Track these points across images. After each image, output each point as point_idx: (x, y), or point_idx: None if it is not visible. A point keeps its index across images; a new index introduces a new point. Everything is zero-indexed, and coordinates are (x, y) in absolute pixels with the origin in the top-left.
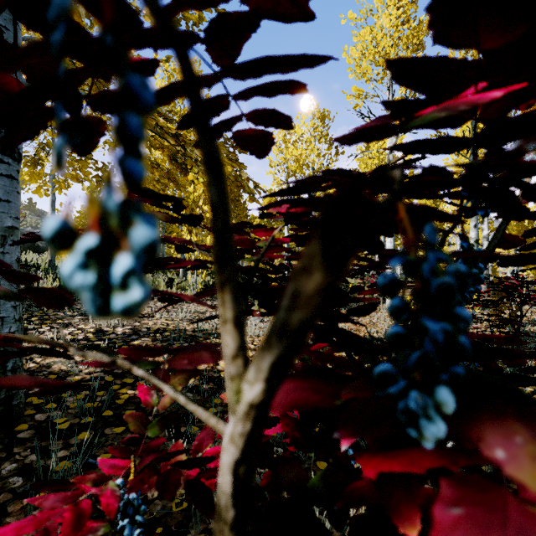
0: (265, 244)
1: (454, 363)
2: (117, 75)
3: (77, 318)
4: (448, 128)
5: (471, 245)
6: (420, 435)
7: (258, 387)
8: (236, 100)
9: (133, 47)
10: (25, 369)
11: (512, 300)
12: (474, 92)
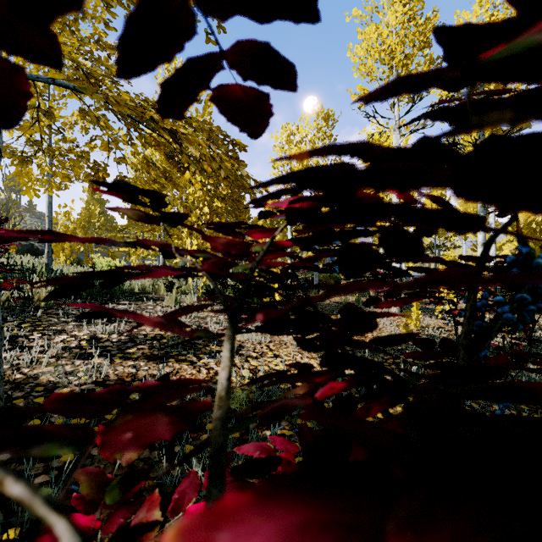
0: (261, 249)
1: None
2: None
3: (71, 324)
4: (527, 79)
5: (531, 250)
6: None
7: None
8: (205, 13)
9: None
10: (10, 381)
11: None
12: None
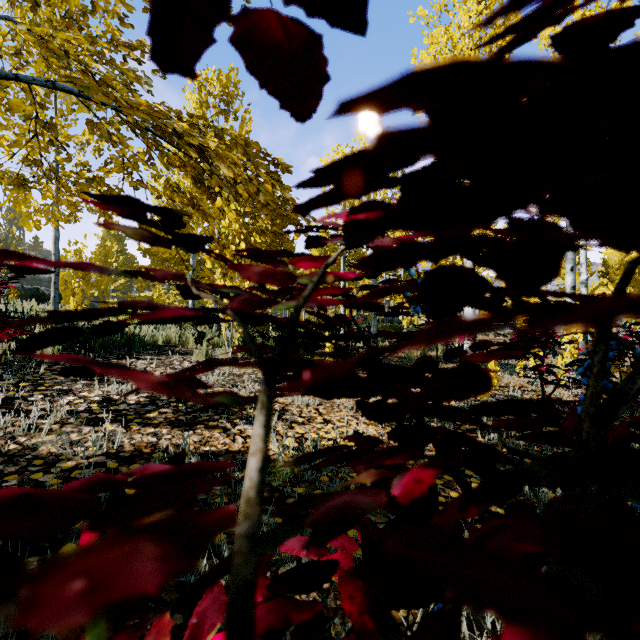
0: (311, 281)
1: None
2: None
3: (80, 383)
4: None
5: None
6: None
7: None
8: None
9: None
10: (3, 453)
11: (623, 360)
12: None
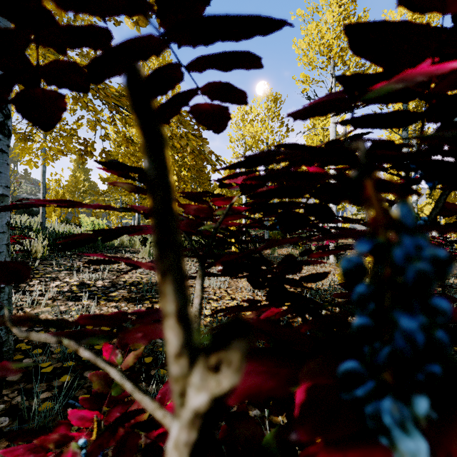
0: (222, 213)
1: (429, 361)
2: (67, 46)
3: (63, 273)
4: (400, 102)
5: (416, 215)
6: (390, 444)
7: (203, 397)
8: (190, 71)
9: (72, 7)
10: None
11: None
12: (427, 65)
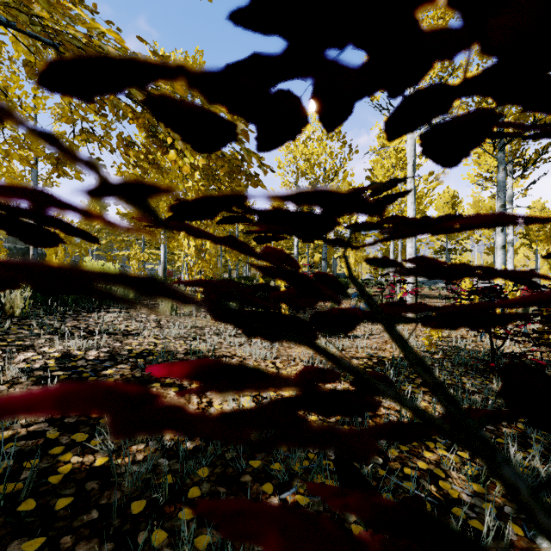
0: None
1: None
2: None
3: (44, 338)
4: None
5: None
6: None
7: None
8: None
9: None
10: None
11: None
12: None
